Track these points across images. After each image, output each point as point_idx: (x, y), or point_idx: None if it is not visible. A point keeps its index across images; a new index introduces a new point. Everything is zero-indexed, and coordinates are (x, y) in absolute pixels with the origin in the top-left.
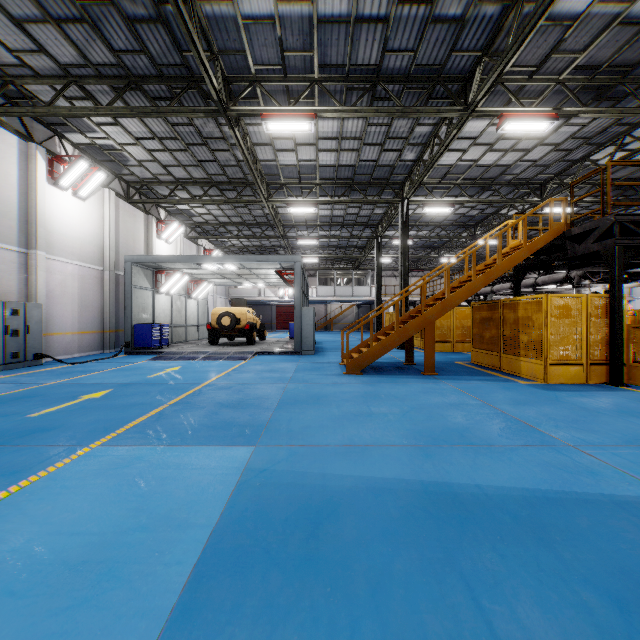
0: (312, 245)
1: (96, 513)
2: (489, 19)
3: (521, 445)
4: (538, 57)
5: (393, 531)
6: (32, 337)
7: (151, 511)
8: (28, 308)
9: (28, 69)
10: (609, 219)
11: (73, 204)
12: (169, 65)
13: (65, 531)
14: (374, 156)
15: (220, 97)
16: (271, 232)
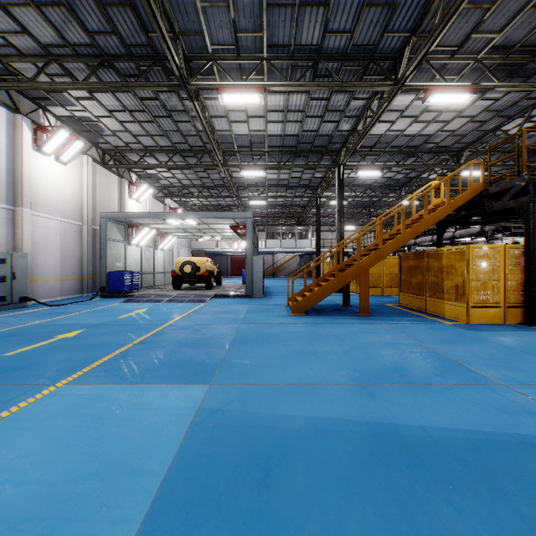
0: (261, 204)
1: (50, 458)
2: (418, 3)
3: (456, 384)
4: (459, 38)
5: (344, 479)
6: (18, 283)
7: (104, 456)
8: (15, 257)
9: (14, 49)
10: (524, 179)
11: (55, 168)
12: (137, 45)
13: (15, 479)
14: (315, 127)
15: (181, 73)
16: (227, 193)
